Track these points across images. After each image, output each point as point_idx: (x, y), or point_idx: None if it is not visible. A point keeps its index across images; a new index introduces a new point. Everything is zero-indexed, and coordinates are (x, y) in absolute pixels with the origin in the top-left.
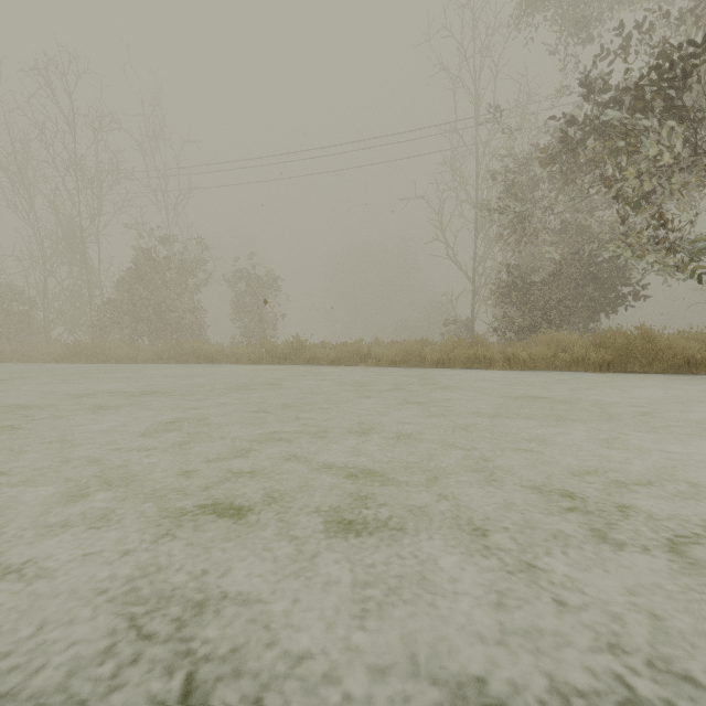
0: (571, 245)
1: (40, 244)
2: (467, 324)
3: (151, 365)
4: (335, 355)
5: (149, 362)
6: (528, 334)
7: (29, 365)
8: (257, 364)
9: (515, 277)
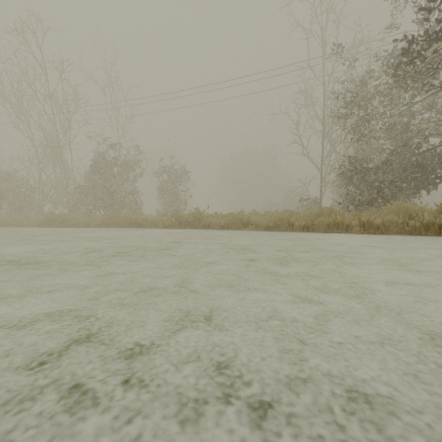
0: (399, 141)
1: (36, 151)
2: (315, 201)
3: (98, 229)
4: (224, 222)
5: (97, 227)
6: (366, 207)
7: (20, 229)
8: (169, 228)
9: (355, 165)
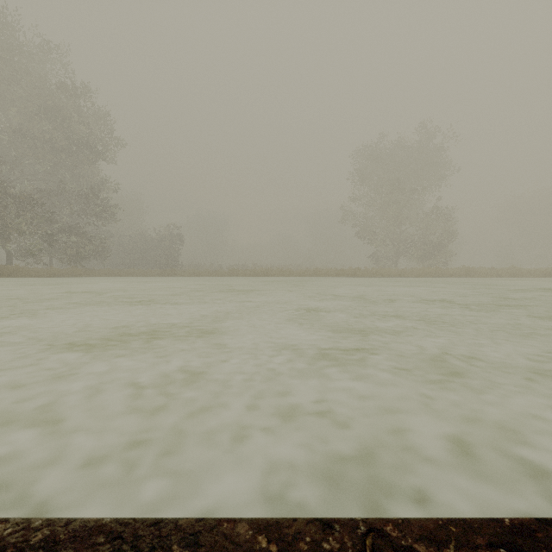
0: None
1: None
2: None
3: None
4: None
5: None
6: None
7: None
8: None
9: None
